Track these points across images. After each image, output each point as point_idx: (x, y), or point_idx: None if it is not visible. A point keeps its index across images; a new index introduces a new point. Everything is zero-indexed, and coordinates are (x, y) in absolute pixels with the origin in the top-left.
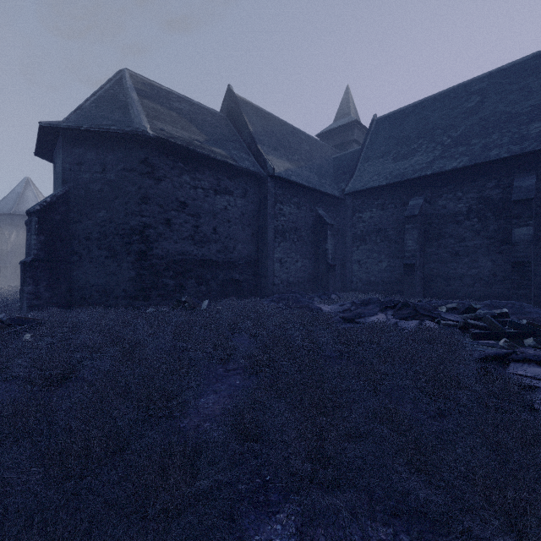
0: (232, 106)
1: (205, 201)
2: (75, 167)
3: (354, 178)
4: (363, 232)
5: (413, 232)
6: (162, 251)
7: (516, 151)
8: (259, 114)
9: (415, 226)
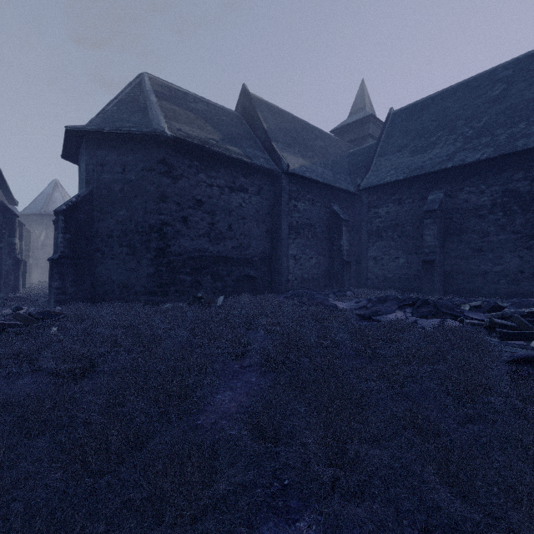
0: (246, 104)
1: (221, 199)
2: (98, 168)
3: (370, 173)
4: (380, 228)
5: (433, 228)
6: (179, 248)
7: None
8: (274, 112)
9: (434, 221)
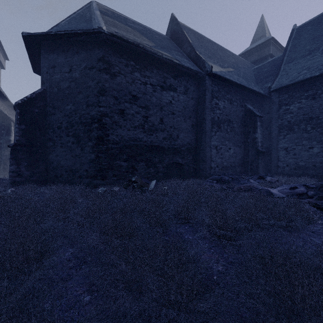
0: (174, 28)
1: (153, 96)
2: (50, 70)
3: (279, 77)
4: (291, 122)
5: None
6: (117, 137)
7: None
8: (196, 35)
9: None
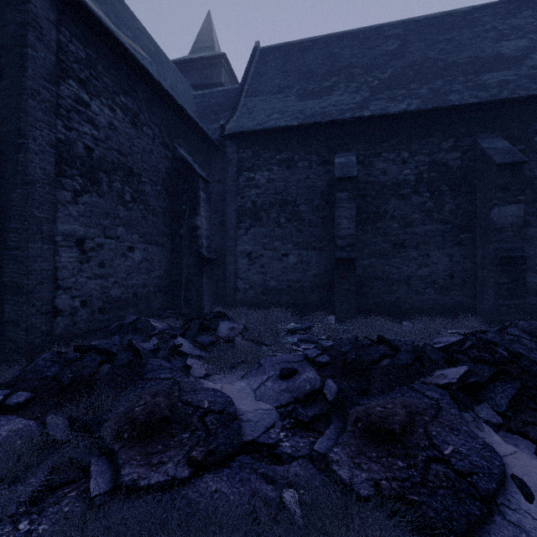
0: None
1: None
2: None
3: (238, 115)
4: (257, 205)
5: (350, 206)
6: None
7: (486, 97)
8: None
9: (353, 195)
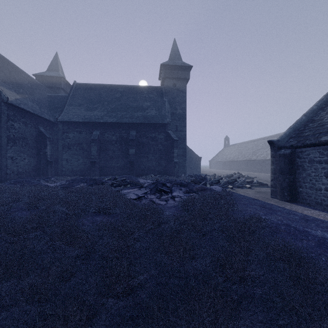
0: None
1: None
2: None
3: (64, 113)
4: (69, 144)
5: (95, 147)
6: None
7: (130, 121)
8: None
9: (96, 144)
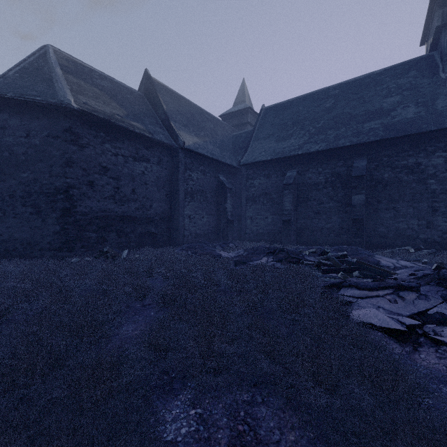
0: (148, 86)
1: (125, 166)
2: None
3: (248, 153)
4: (254, 195)
5: (289, 196)
6: (86, 208)
7: (355, 142)
8: (172, 96)
9: (290, 191)
